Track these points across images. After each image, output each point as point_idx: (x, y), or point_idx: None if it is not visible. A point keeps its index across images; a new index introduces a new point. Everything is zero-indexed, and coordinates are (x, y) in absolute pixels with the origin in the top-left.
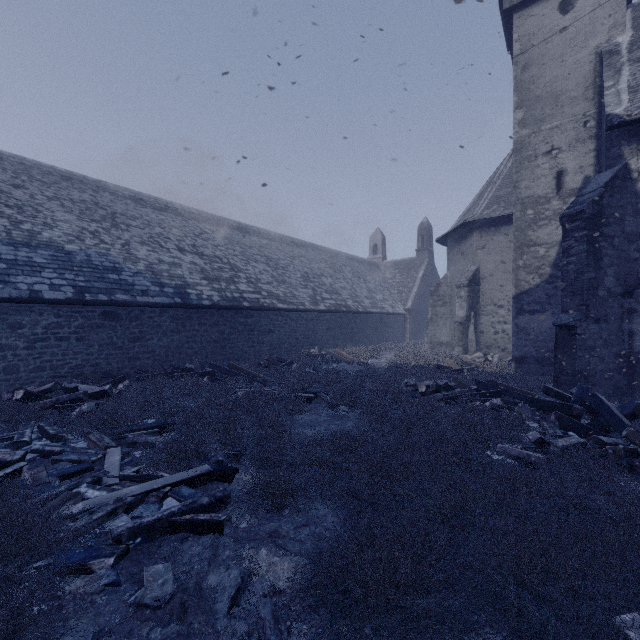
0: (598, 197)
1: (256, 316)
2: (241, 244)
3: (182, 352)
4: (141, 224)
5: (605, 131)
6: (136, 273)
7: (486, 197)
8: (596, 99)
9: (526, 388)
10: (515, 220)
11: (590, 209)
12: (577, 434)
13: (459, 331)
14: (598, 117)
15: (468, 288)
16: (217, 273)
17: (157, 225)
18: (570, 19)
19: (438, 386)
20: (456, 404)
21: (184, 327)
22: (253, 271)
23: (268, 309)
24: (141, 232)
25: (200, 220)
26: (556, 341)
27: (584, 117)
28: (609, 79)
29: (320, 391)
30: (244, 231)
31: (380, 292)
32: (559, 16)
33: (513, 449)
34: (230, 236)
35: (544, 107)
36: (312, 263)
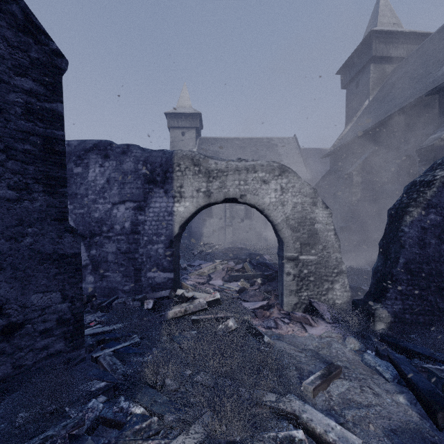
0: None
1: None
2: None
3: None
4: None
5: None
6: None
7: None
8: None
9: None
10: None
11: None
12: None
13: None
14: None
15: None
16: None
17: None
18: (184, 138)
19: None
20: None
21: None
22: None
23: None
24: None
25: None
26: None
27: None
28: None
29: None
30: None
31: None
32: (181, 136)
33: None
34: None
35: None
36: None
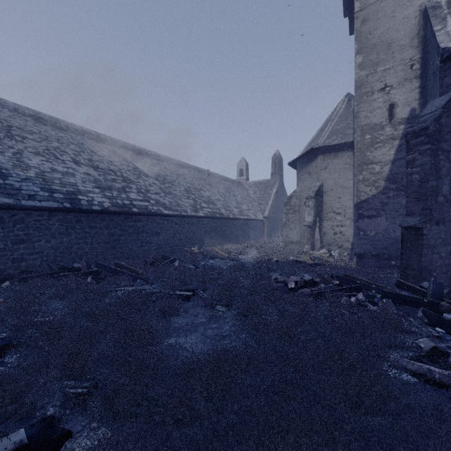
0: (438, 116)
1: (144, 220)
2: (134, 162)
3: (72, 252)
4: (38, 138)
5: (439, 63)
6: (25, 179)
7: (327, 130)
8: (420, 47)
9: (373, 280)
10: (356, 143)
11: (433, 126)
12: (449, 332)
13: (308, 232)
14: (422, 61)
15: (315, 199)
16: (110, 183)
17: (55, 140)
18: None
19: (305, 282)
20: (325, 300)
21: (74, 230)
22: (143, 183)
23: (155, 214)
24: (37, 144)
25: (98, 140)
26: (402, 240)
27: (411, 61)
28: (437, 24)
29: (198, 288)
30: (138, 152)
31: (245, 204)
32: None
33: (410, 362)
34: (125, 155)
35: (379, 53)
36: (193, 180)
